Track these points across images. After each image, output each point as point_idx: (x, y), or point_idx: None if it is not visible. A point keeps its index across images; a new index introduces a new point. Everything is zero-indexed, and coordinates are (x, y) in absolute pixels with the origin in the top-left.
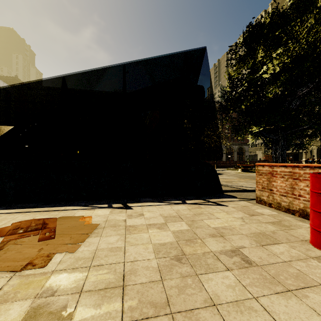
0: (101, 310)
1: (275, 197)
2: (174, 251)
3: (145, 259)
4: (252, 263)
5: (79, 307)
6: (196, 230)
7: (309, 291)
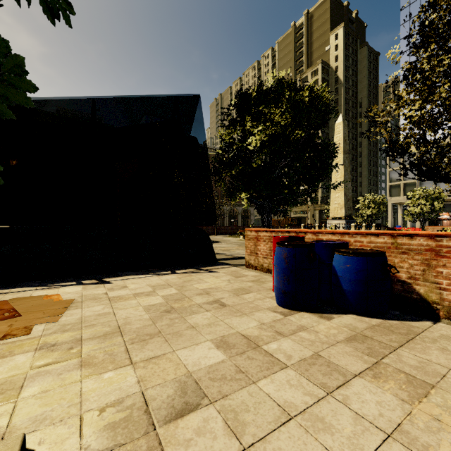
0: (105, 344)
1: (259, 260)
2: (164, 307)
3: (137, 315)
4: (226, 305)
5: (85, 346)
6: (185, 293)
7: (256, 312)
